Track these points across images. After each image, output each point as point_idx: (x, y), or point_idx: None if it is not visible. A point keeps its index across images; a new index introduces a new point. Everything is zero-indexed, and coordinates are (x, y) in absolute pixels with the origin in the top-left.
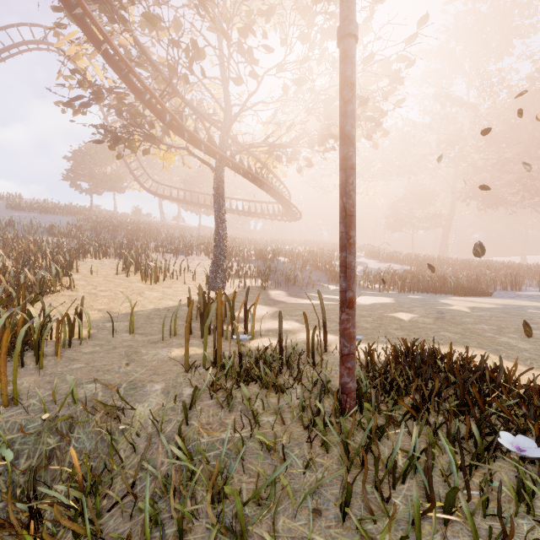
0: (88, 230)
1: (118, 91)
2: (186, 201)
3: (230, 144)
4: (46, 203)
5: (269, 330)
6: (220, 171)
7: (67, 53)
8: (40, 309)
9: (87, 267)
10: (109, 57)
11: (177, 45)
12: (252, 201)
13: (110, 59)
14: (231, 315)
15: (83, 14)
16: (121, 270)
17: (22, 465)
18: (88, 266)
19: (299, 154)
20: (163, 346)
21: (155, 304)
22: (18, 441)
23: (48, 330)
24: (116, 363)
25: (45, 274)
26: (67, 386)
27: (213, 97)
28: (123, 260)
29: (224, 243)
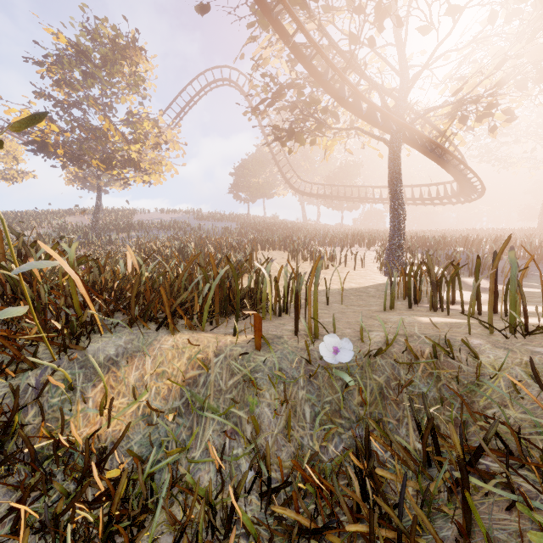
0: (252, 230)
1: (296, 84)
2: (333, 196)
3: (405, 113)
4: (217, 214)
5: (521, 312)
6: (397, 143)
7: (263, 56)
8: (244, 284)
9: (261, 257)
10: (296, 48)
11: (364, 8)
12: (408, 186)
13: (296, 50)
14: (478, 285)
15: (278, 14)
16: (290, 258)
17: (356, 396)
18: (261, 256)
19: (494, 108)
20: (396, 314)
21: (338, 285)
22: (344, 371)
23: (301, 282)
24: (366, 321)
25: (242, 258)
26: (348, 331)
27: (388, 63)
28: (292, 249)
29: (402, 223)
